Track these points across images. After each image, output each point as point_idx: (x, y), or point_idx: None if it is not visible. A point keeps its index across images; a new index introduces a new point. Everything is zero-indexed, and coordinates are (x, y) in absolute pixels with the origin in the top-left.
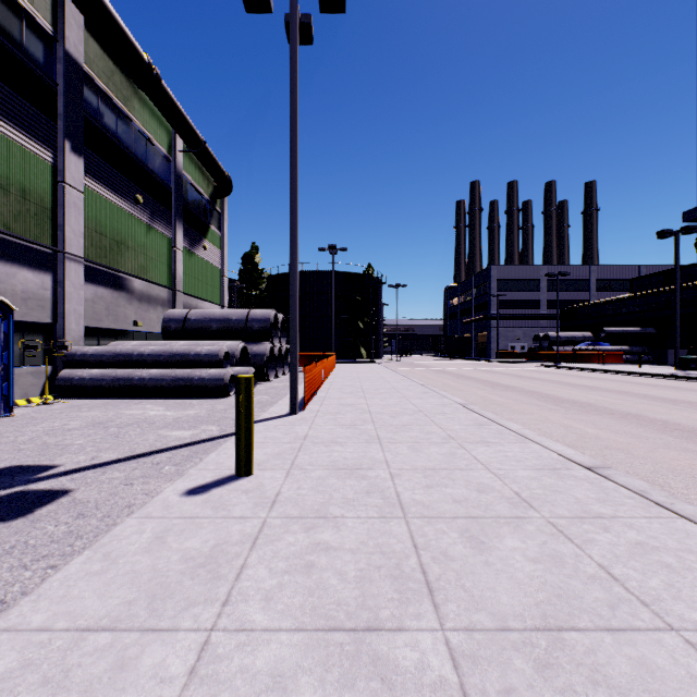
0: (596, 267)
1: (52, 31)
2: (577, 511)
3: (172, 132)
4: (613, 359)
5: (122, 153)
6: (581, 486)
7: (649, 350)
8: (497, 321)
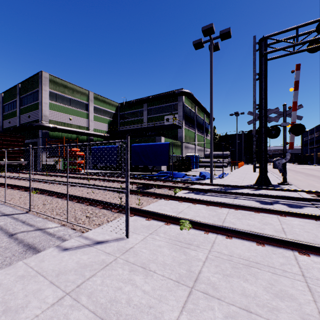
0: None
1: (194, 112)
2: None
3: (204, 114)
4: None
5: (199, 124)
6: None
7: None
8: None
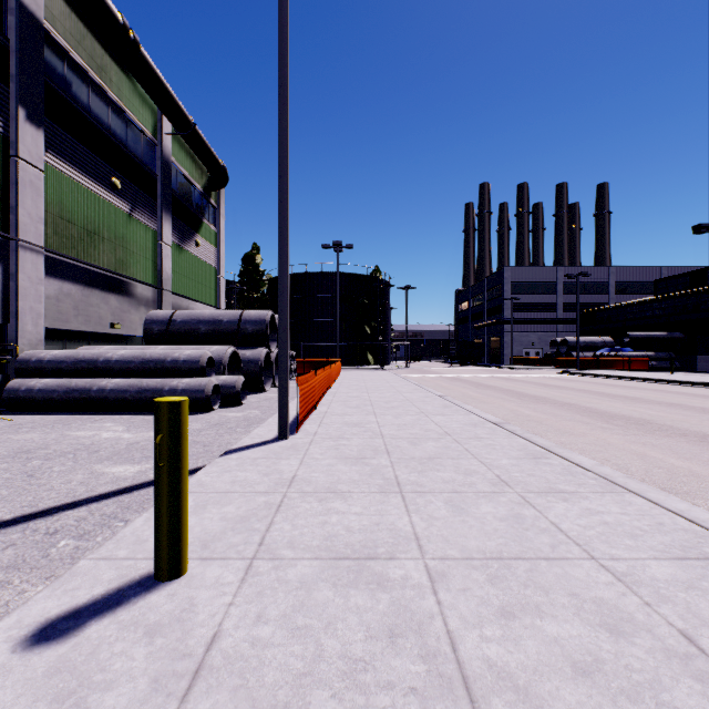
0: (615, 269)
1: None
2: None
3: (158, 113)
4: (638, 366)
5: (95, 129)
6: None
7: (676, 355)
8: (511, 326)
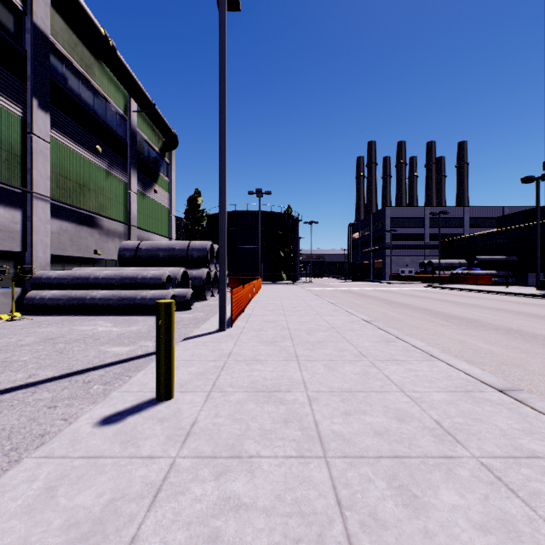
0: (469, 208)
1: (22, 6)
2: (508, 447)
3: (128, 96)
4: (484, 281)
5: (84, 111)
6: (500, 413)
7: (513, 273)
8: (390, 251)
